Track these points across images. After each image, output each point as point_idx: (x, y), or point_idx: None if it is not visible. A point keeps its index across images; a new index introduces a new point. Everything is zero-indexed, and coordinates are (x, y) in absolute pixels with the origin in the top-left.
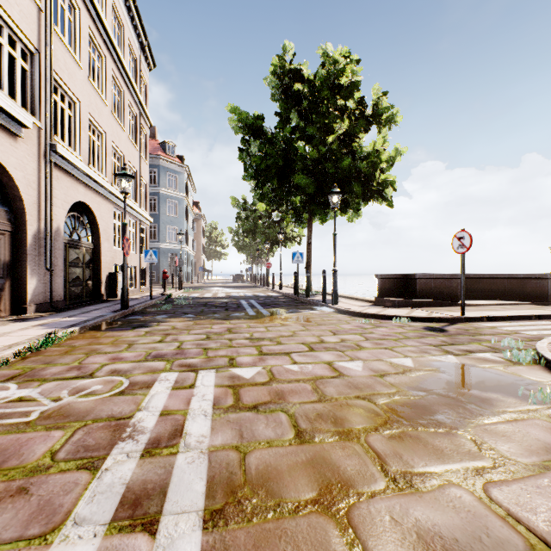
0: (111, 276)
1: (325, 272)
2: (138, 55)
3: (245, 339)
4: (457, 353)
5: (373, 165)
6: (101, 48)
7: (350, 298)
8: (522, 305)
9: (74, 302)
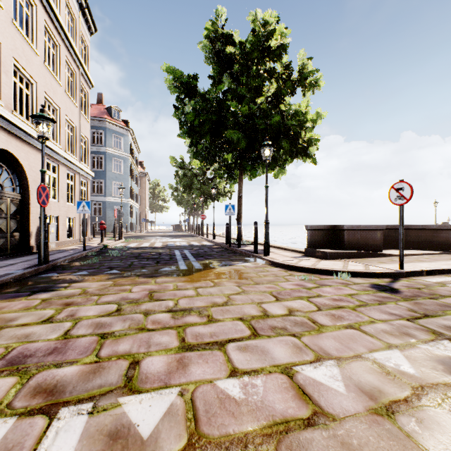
0: None
1: (256, 223)
2: (77, 16)
3: (166, 312)
4: (450, 335)
5: (299, 124)
6: None
7: (279, 248)
8: (439, 254)
9: None
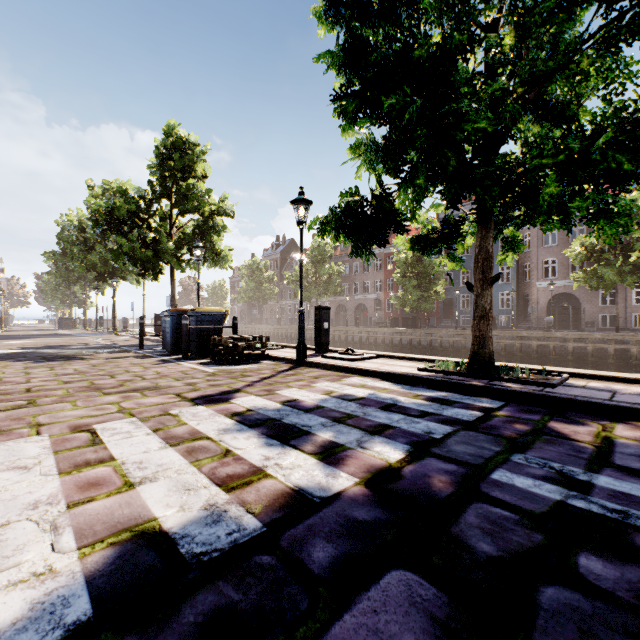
0: None
1: None
2: None
3: None
4: None
5: None
6: None
7: None
8: None
9: None
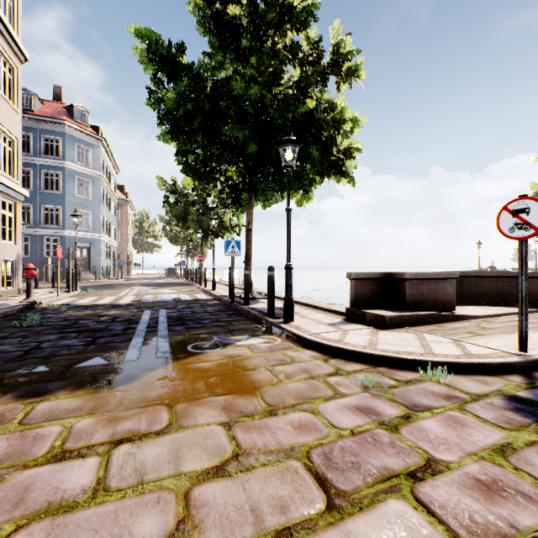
0: None
1: (272, 269)
2: None
3: None
4: None
5: (334, 125)
6: None
7: (306, 305)
8: (530, 313)
9: None
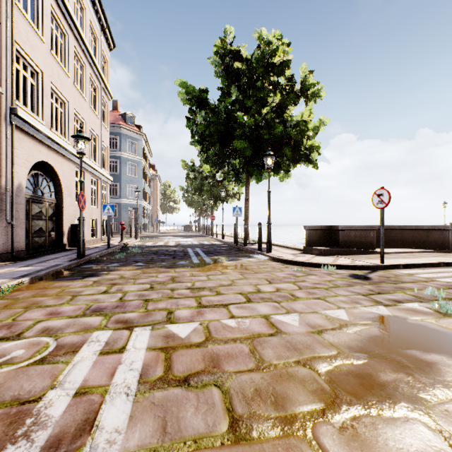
0: (73, 228)
1: (260, 224)
2: (99, 36)
3: (187, 289)
4: (386, 303)
5: (301, 133)
6: (63, 26)
7: (282, 246)
8: (428, 252)
9: (37, 251)
